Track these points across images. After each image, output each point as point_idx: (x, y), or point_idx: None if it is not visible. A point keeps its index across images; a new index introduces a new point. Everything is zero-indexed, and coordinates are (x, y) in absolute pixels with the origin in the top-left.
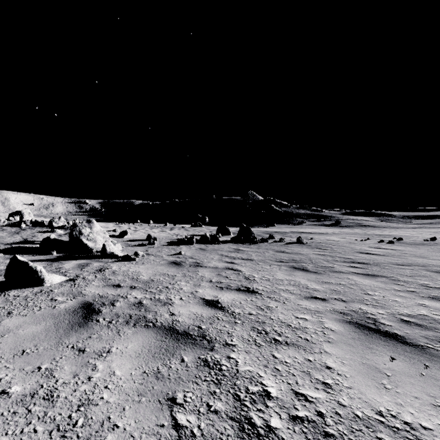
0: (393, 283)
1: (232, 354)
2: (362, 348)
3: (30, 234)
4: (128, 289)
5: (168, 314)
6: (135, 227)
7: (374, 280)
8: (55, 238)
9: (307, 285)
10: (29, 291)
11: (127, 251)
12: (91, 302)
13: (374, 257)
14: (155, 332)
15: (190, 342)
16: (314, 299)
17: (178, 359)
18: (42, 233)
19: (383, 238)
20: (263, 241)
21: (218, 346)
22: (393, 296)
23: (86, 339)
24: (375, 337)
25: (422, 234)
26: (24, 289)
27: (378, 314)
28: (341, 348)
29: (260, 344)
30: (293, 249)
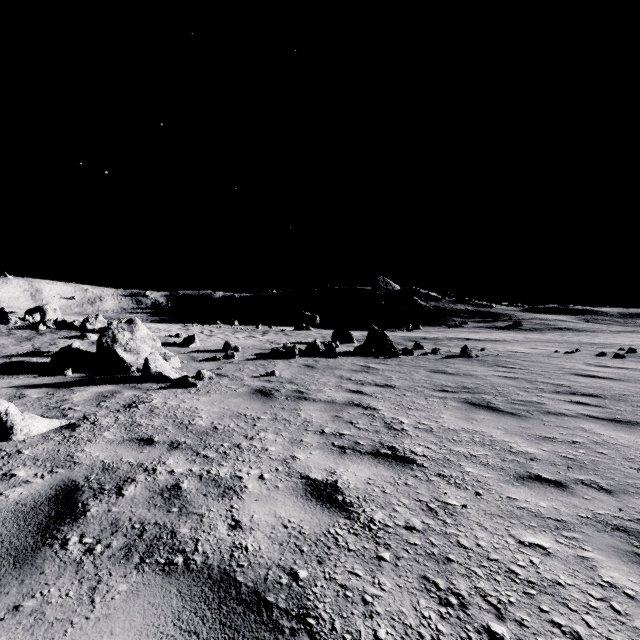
0: None
1: None
2: None
3: (48, 340)
4: (164, 450)
5: (225, 525)
6: (210, 330)
7: (636, 433)
8: (76, 347)
9: (509, 445)
10: None
11: (188, 369)
12: (77, 485)
13: (605, 383)
14: (183, 592)
15: (265, 639)
16: (538, 483)
17: None
18: (67, 339)
19: (601, 348)
20: (406, 353)
21: None
22: None
23: (2, 616)
24: None
25: None
26: None
27: None
28: None
29: None
30: (458, 368)
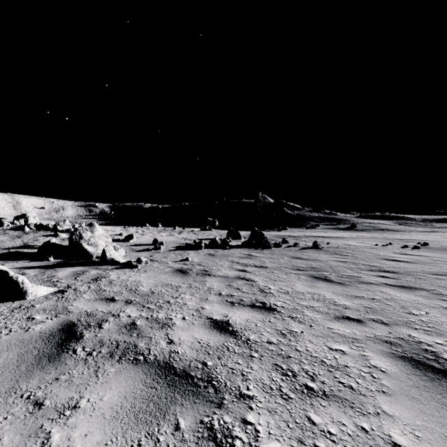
0: (438, 298)
1: (248, 415)
2: (435, 405)
3: (32, 237)
4: (123, 305)
5: (165, 342)
6: (142, 230)
7: (413, 294)
8: (54, 242)
9: (334, 300)
10: (6, 306)
11: (130, 256)
12: (74, 323)
13: (403, 265)
14: (145, 371)
15: (191, 389)
16: (347, 320)
17: (171, 423)
18: (45, 237)
19: (406, 242)
20: (276, 246)
21: (228, 398)
22: (445, 317)
23: (51, 382)
24: (446, 384)
25: (446, 238)
26: (1, 304)
27: (436, 345)
28: (404, 404)
29: (287, 396)
30: (310, 255)
